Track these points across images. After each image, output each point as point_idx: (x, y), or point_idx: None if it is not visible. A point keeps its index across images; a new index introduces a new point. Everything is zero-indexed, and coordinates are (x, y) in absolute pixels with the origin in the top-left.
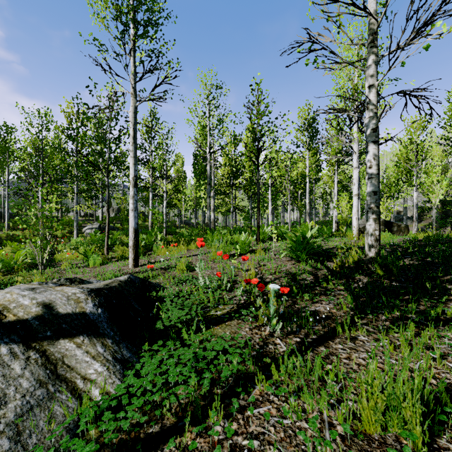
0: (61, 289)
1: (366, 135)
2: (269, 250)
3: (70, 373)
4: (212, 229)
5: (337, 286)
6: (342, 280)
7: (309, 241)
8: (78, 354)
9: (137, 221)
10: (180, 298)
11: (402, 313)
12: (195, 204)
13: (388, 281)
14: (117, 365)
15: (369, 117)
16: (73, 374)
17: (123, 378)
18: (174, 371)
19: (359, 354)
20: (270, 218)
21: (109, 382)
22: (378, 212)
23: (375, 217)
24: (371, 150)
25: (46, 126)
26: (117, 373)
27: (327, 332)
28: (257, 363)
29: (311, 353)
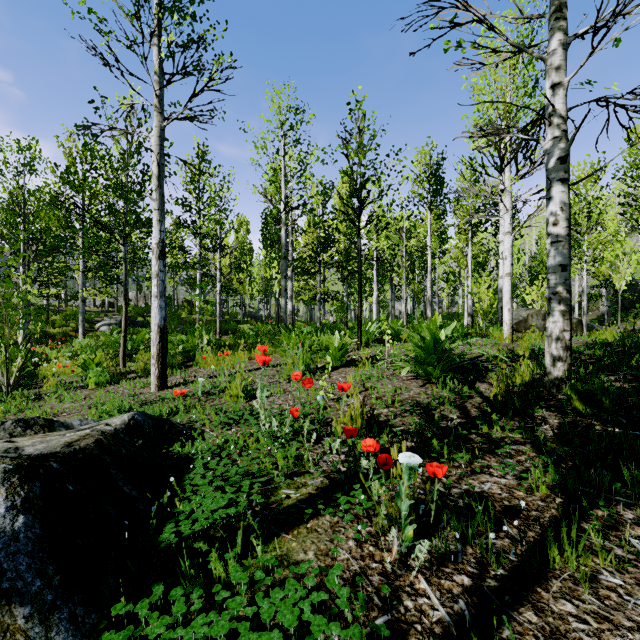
0: None
1: (548, 170)
2: (378, 360)
3: None
4: (290, 325)
5: (509, 433)
6: (512, 419)
7: (444, 348)
8: None
9: (164, 314)
10: (225, 456)
11: None
12: (265, 288)
13: (598, 423)
14: None
15: (552, 138)
16: None
17: None
18: None
19: None
20: (375, 309)
21: None
22: (569, 300)
23: (563, 308)
24: (556, 195)
25: (30, 165)
26: None
27: (524, 557)
28: None
29: (506, 631)
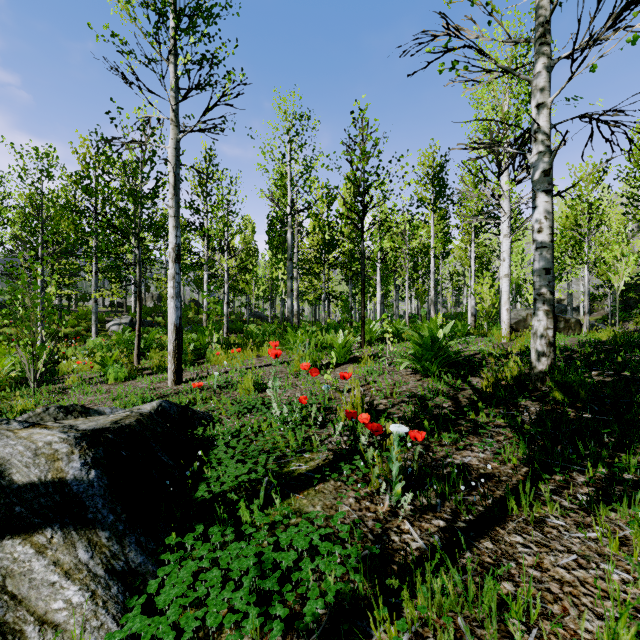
0: (28, 435)
1: (534, 182)
2: (380, 357)
3: (14, 613)
4: (296, 325)
5: (493, 418)
6: (498, 407)
7: (441, 345)
8: (36, 568)
9: (180, 314)
10: (242, 438)
11: (612, 471)
12: (271, 289)
13: (573, 410)
14: (113, 585)
15: (537, 153)
16: (21, 614)
17: (121, 615)
18: (218, 597)
19: (557, 558)
20: (378, 309)
21: (91, 626)
22: (553, 300)
23: (547, 308)
24: (540, 205)
25: (47, 172)
26: (111, 603)
27: (490, 508)
28: (373, 579)
29: (468, 554)
